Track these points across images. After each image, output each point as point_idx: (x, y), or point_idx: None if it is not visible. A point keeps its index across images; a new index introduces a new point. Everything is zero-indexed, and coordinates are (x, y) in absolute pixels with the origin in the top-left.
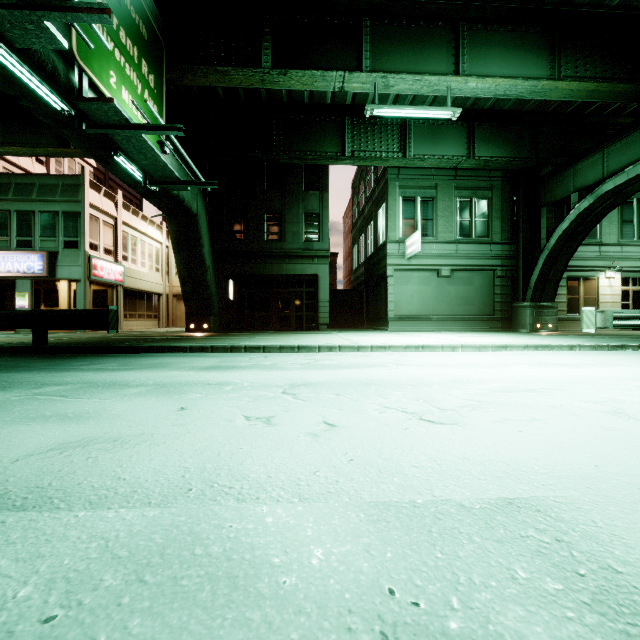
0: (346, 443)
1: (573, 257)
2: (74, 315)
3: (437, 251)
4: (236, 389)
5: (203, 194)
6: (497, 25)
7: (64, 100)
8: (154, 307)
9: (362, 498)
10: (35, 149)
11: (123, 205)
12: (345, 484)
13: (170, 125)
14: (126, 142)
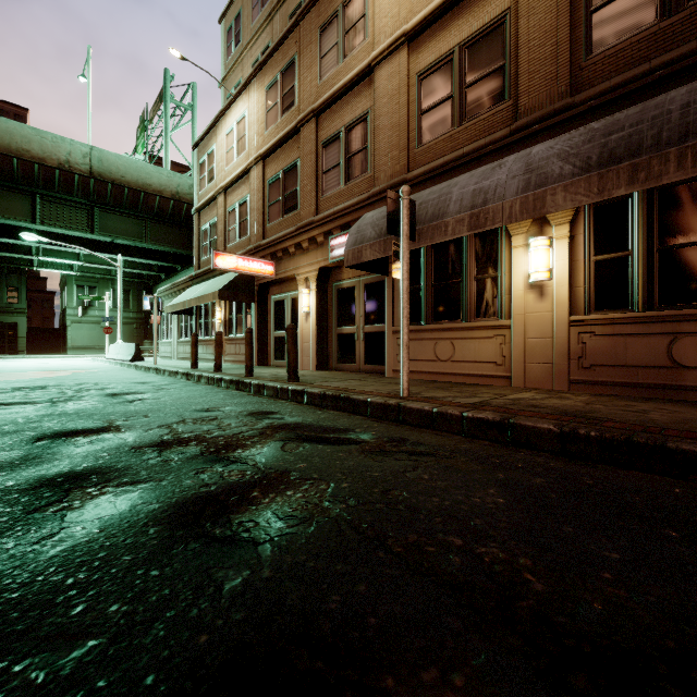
0: None
1: None
2: None
3: (99, 314)
4: None
5: None
6: None
7: None
8: None
9: None
10: None
11: None
12: None
13: None
14: None
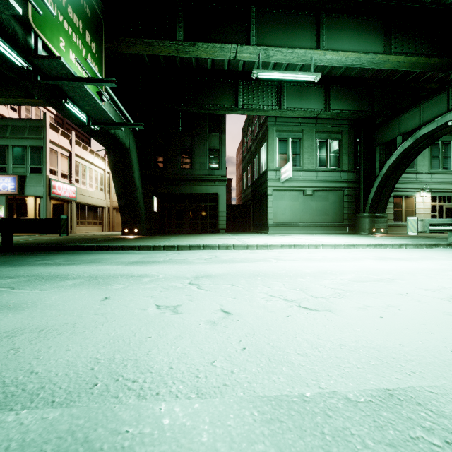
0: (239, 330)
1: (398, 182)
2: (33, 222)
3: (303, 177)
4: (152, 280)
5: (134, 134)
6: (346, 14)
7: (23, 58)
8: (99, 216)
9: (255, 392)
10: (8, 99)
11: (75, 142)
12: (239, 375)
13: (105, 78)
14: (72, 91)
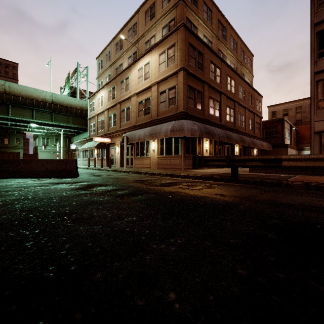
0: None
1: None
2: None
3: (50, 148)
4: None
5: None
6: None
7: None
8: None
9: None
10: None
11: None
12: None
13: None
14: None
